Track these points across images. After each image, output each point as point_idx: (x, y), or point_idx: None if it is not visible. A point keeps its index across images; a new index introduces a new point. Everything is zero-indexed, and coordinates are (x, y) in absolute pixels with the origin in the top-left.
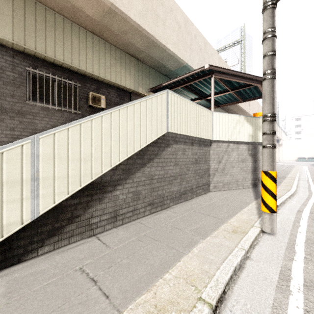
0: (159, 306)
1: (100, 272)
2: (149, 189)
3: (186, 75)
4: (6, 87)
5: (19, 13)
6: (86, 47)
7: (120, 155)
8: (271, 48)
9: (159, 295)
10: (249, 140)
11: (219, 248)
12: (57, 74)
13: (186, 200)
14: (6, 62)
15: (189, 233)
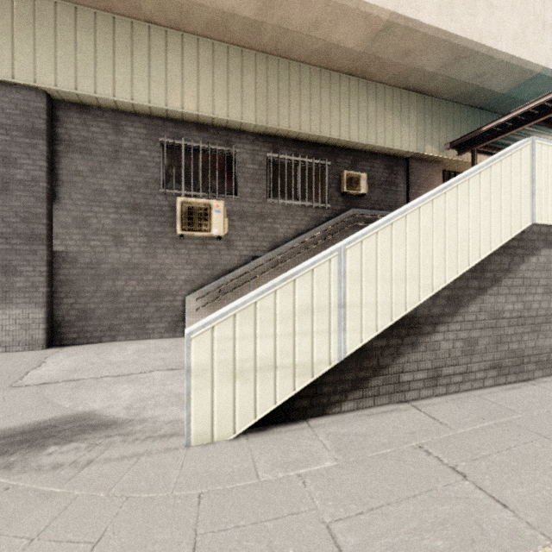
0: None
1: (459, 461)
2: (493, 337)
3: (551, 94)
4: (247, 184)
5: (262, 83)
6: (339, 101)
7: (446, 272)
8: None
9: None
10: None
11: None
12: (300, 153)
13: None
14: (247, 152)
15: None
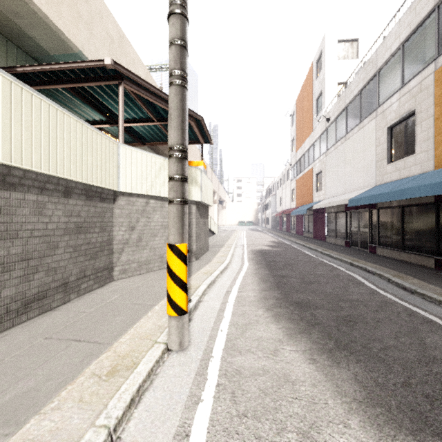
0: None
1: None
2: None
3: (69, 65)
4: None
5: None
6: None
7: None
8: (179, 33)
9: None
10: None
11: None
12: None
13: (48, 310)
14: None
15: None
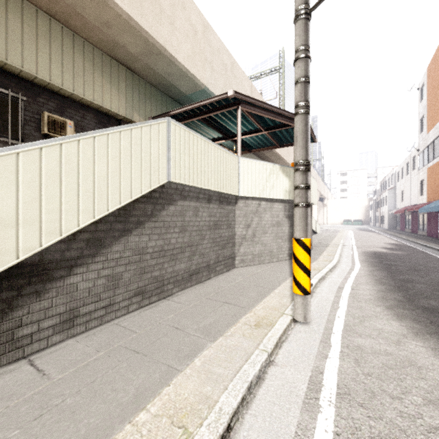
0: None
1: (13, 431)
2: (138, 269)
3: (203, 102)
4: None
5: None
6: (37, 37)
7: (80, 216)
8: (304, 72)
9: None
10: (286, 197)
11: (232, 354)
12: None
13: (200, 282)
14: None
15: (194, 335)
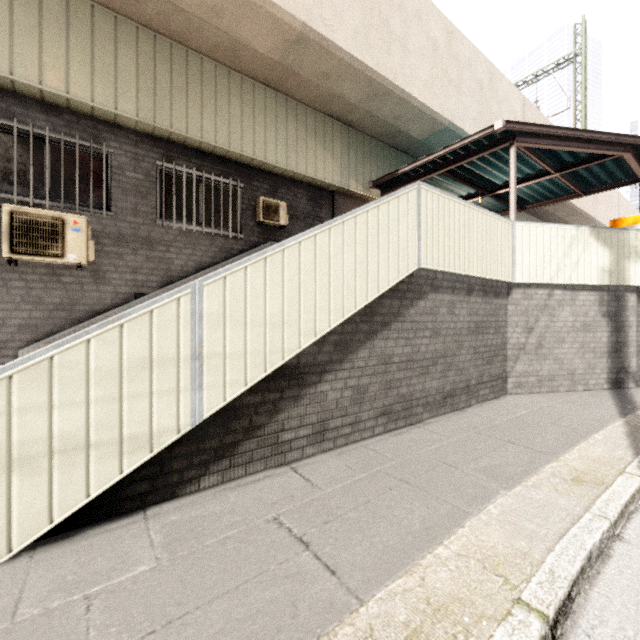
0: (435, 603)
1: (310, 528)
2: (383, 382)
3: (451, 147)
4: (126, 198)
5: (147, 68)
6: (254, 113)
7: (331, 315)
8: None
9: (431, 583)
10: (604, 281)
11: (545, 510)
12: (205, 168)
13: (456, 409)
14: (126, 154)
15: (474, 476)
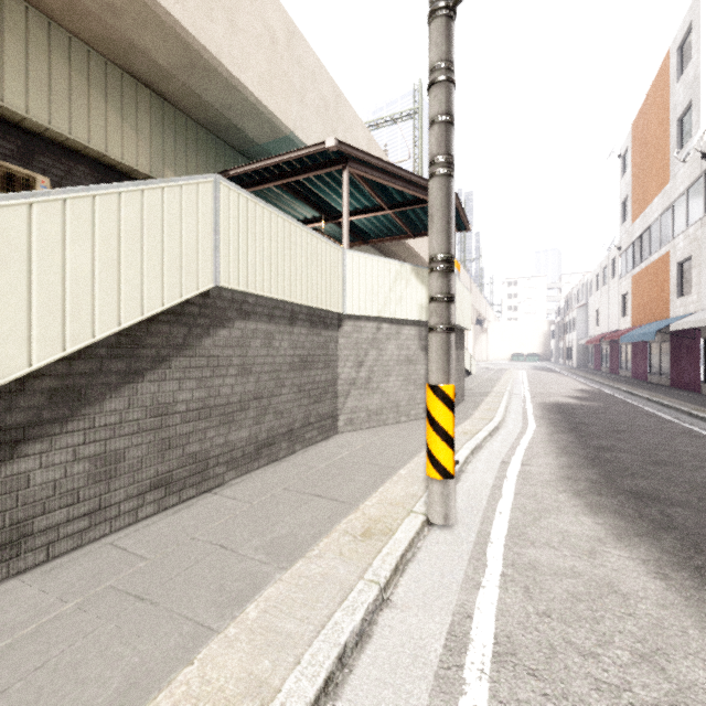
0: None
1: None
2: (157, 442)
3: (285, 156)
4: None
5: None
6: None
7: (34, 346)
8: (444, 106)
9: None
10: (422, 317)
11: (318, 591)
12: None
13: (276, 460)
14: None
15: (252, 558)
